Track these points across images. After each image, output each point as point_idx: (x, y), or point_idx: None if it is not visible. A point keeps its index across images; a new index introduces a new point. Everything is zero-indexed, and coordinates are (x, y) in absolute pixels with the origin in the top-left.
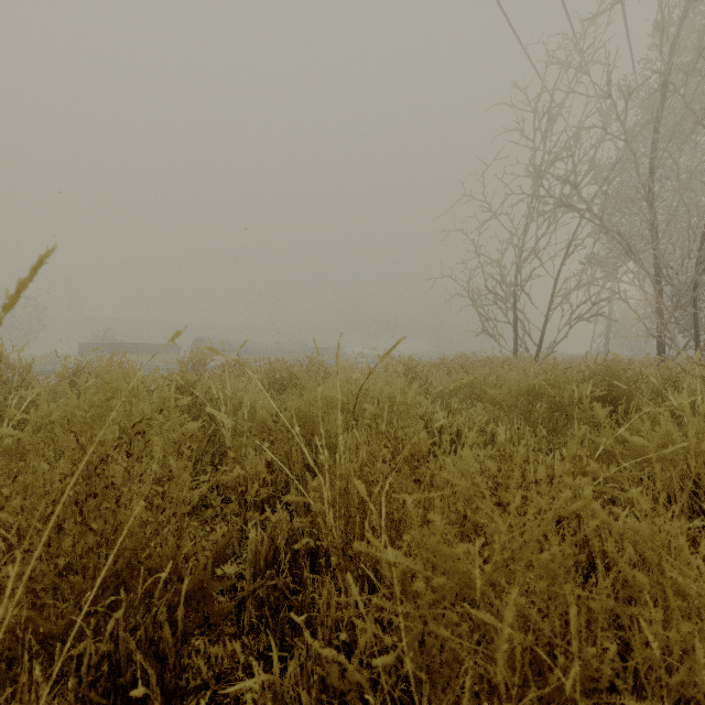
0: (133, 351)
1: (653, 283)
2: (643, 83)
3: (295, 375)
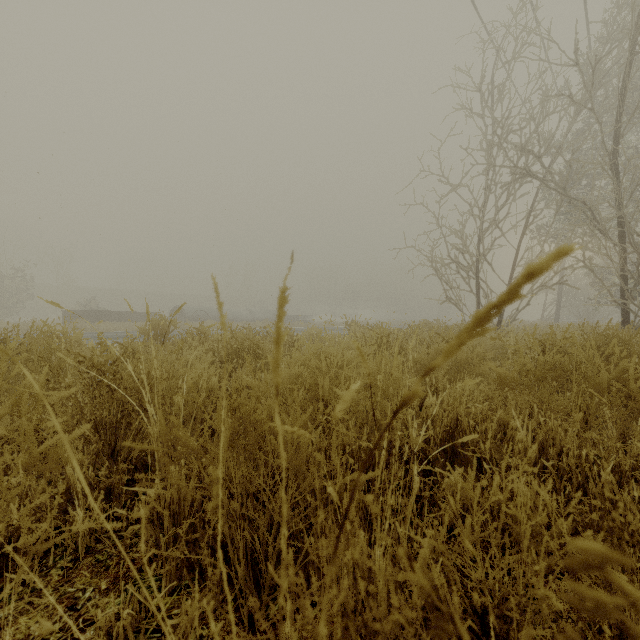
0: (114, 319)
1: (619, 251)
2: (609, 52)
3: (257, 344)
